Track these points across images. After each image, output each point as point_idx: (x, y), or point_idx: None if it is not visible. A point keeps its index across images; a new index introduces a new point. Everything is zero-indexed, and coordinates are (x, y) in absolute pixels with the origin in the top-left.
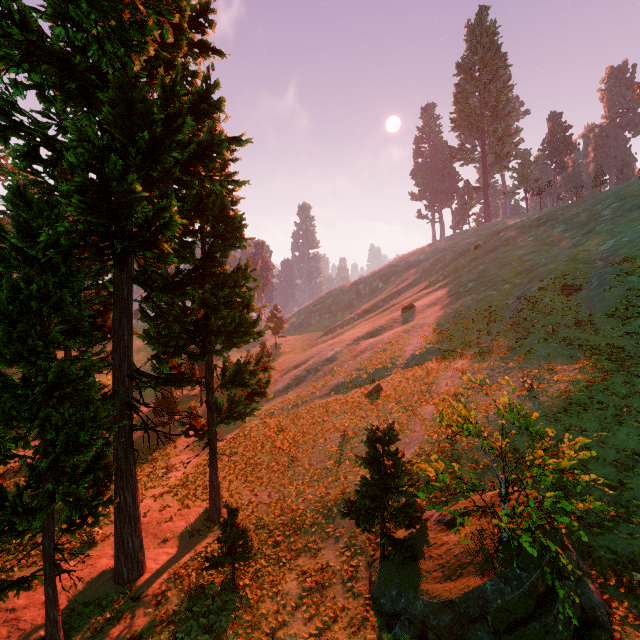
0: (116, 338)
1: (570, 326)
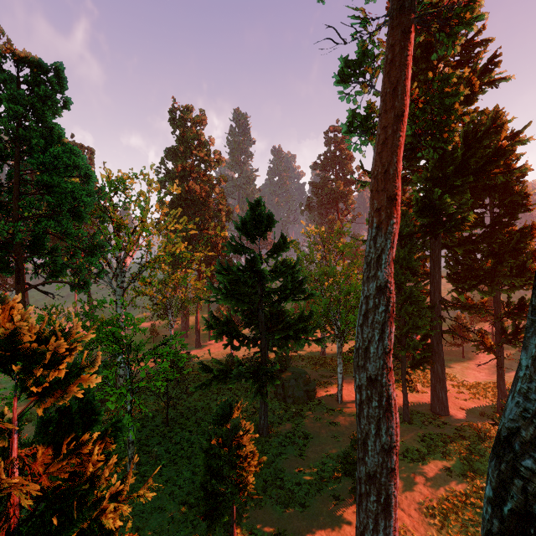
0: (431, 278)
1: None
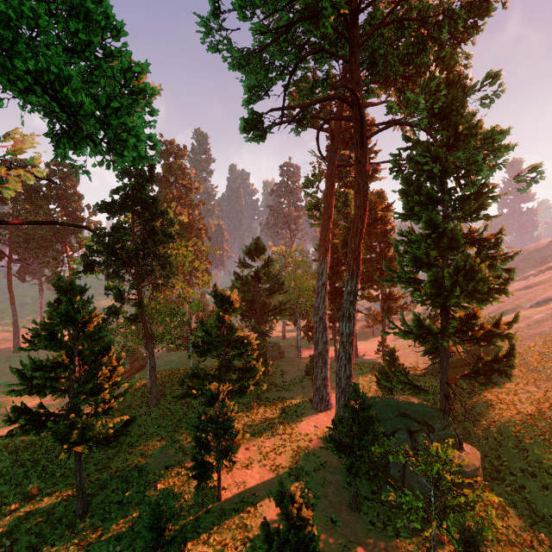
0: None
1: None
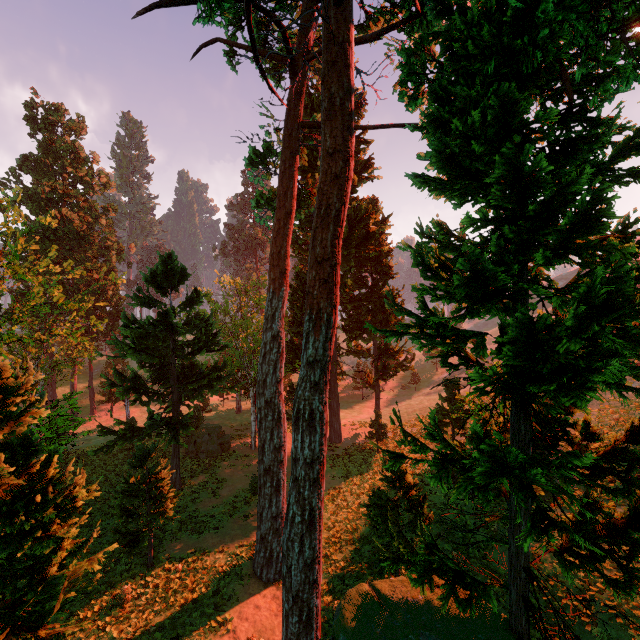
0: None
1: None
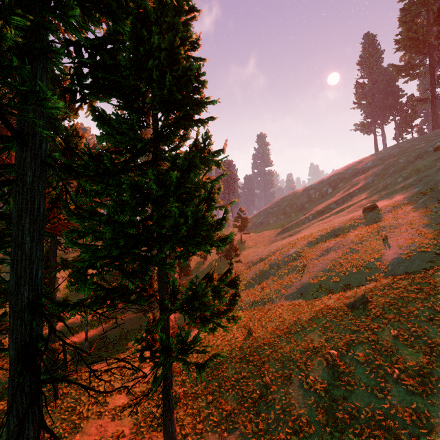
0: (13, 247)
1: None
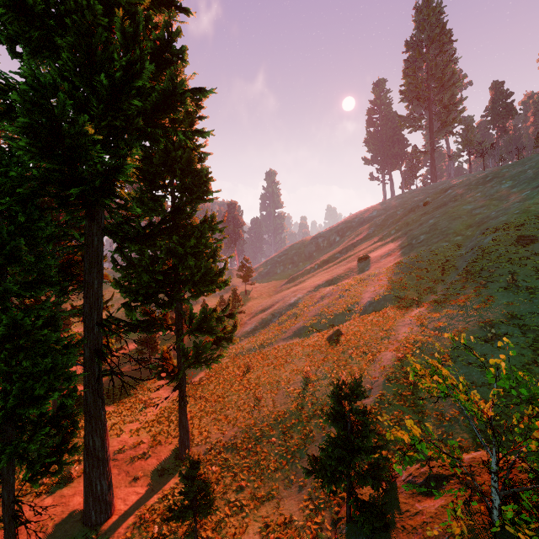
0: (86, 287)
1: (530, 275)
